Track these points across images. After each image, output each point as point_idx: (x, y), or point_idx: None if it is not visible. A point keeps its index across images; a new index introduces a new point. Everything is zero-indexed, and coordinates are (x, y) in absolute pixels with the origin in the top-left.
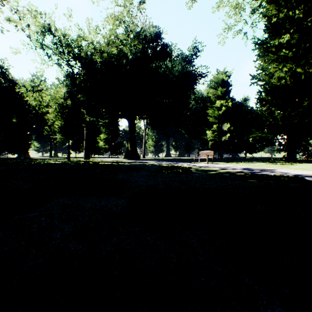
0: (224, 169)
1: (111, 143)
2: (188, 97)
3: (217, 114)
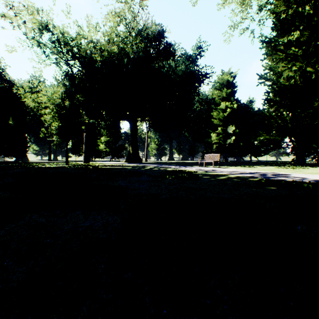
0: (233, 173)
1: (113, 146)
2: (192, 98)
3: (222, 116)
